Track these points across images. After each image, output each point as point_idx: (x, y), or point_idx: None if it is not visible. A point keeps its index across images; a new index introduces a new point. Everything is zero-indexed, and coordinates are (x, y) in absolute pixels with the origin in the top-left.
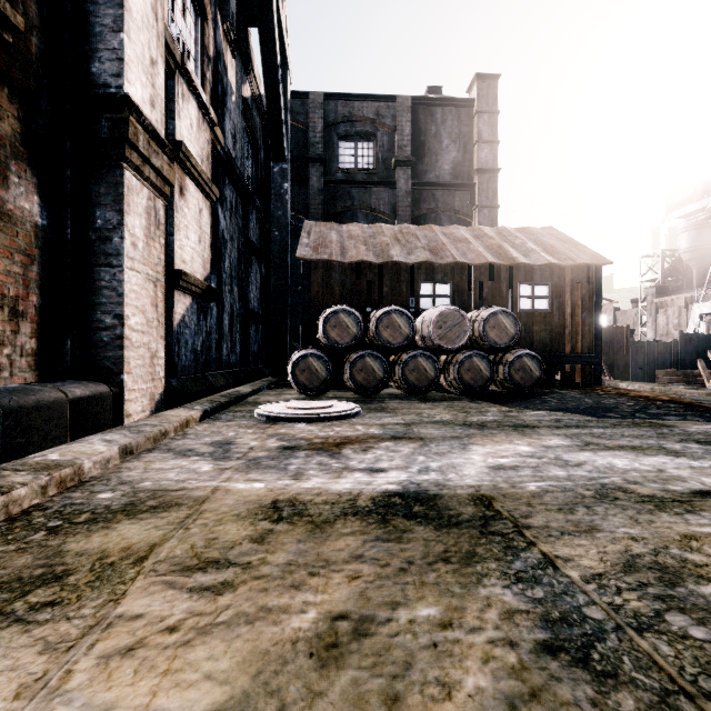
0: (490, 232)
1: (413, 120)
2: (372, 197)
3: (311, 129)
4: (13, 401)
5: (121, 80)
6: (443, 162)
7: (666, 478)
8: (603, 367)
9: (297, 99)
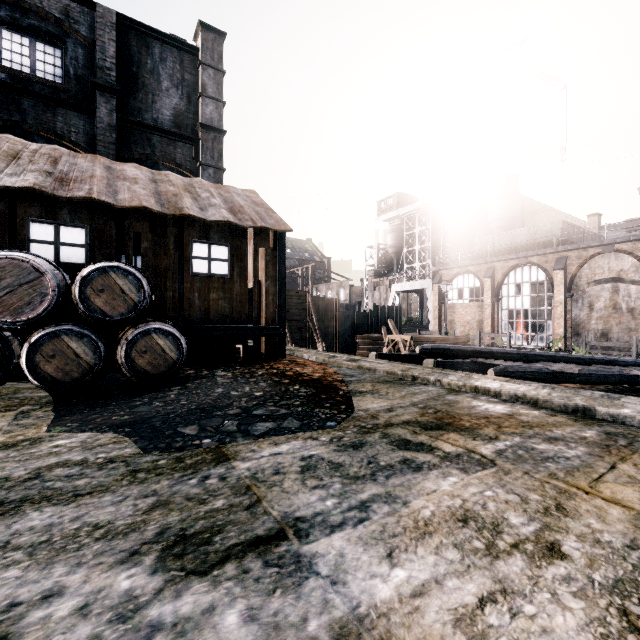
0: (177, 180)
1: (122, 43)
2: (58, 119)
3: None
4: None
5: None
6: (163, 106)
7: None
8: (318, 333)
9: None
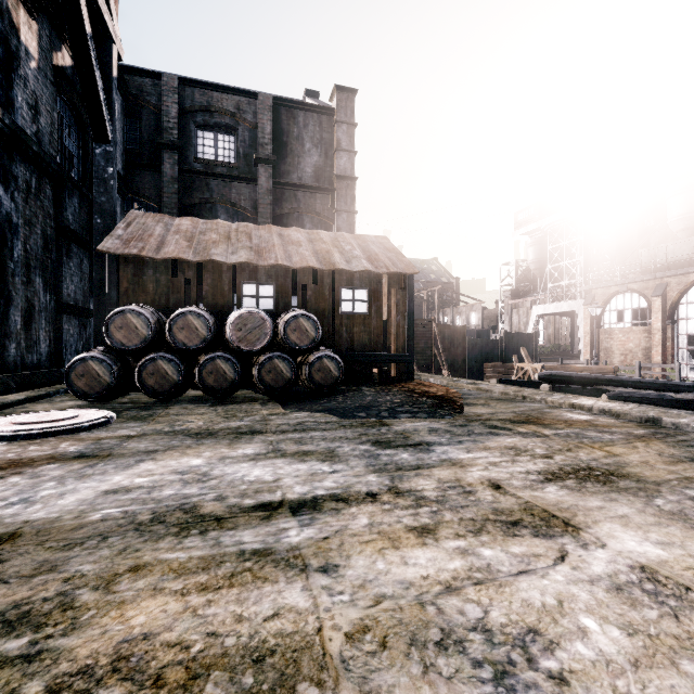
0: (326, 237)
1: (276, 120)
2: (233, 191)
3: (164, 113)
4: None
5: None
6: (306, 165)
7: (263, 489)
8: (444, 361)
9: (147, 78)
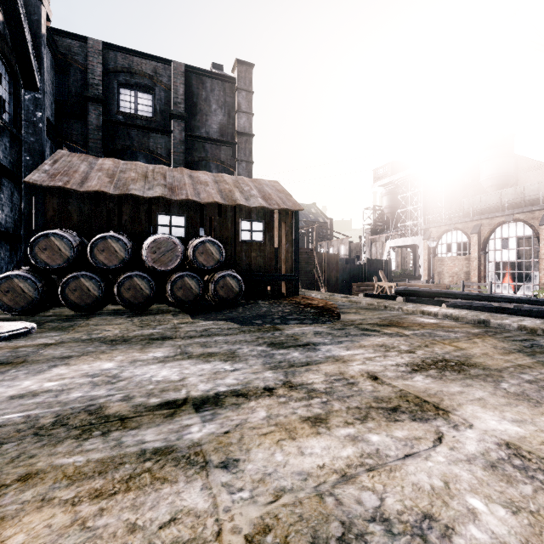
0: (229, 179)
1: (187, 84)
2: (151, 140)
3: (90, 71)
4: None
5: None
6: (212, 122)
7: (169, 388)
8: (322, 281)
9: (75, 41)
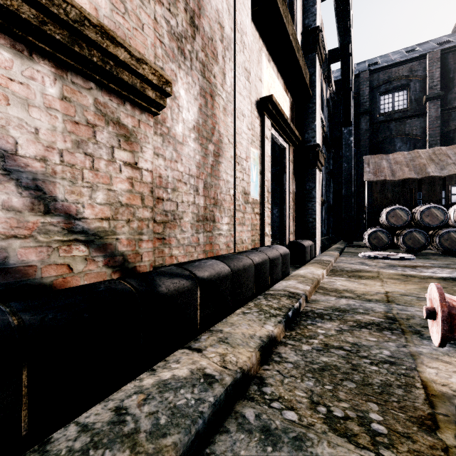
0: None
1: (442, 65)
2: (406, 126)
3: (360, 95)
4: (305, 244)
5: (315, 138)
6: None
7: None
8: None
9: None
